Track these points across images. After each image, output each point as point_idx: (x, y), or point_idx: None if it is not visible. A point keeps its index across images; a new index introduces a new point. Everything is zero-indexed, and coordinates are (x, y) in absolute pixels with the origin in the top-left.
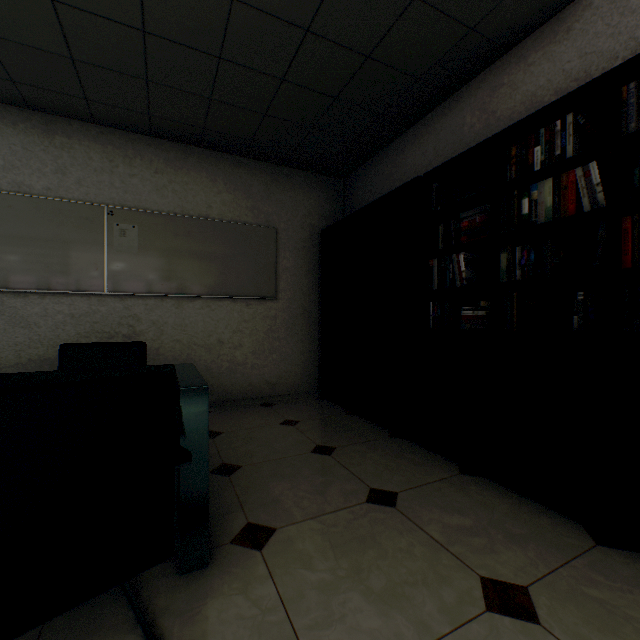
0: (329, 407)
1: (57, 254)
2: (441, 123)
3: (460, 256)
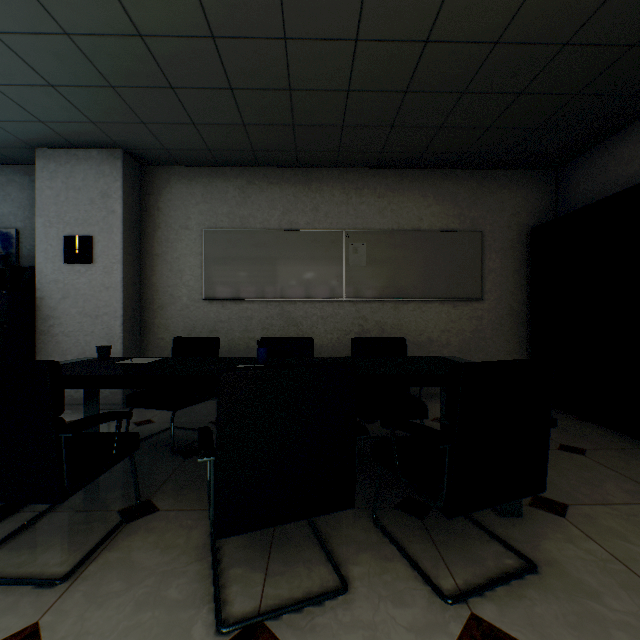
0: None
1: (313, 271)
2: None
3: None
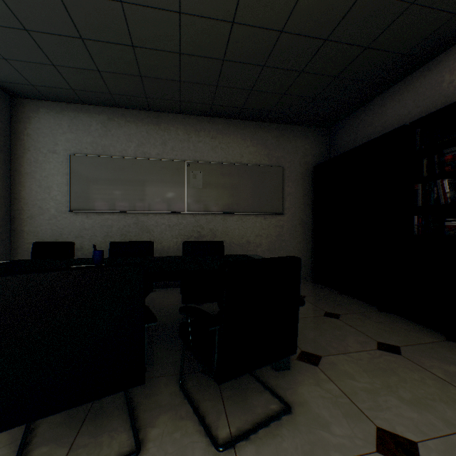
0: (323, 288)
1: (162, 191)
2: (420, 82)
3: (444, 181)
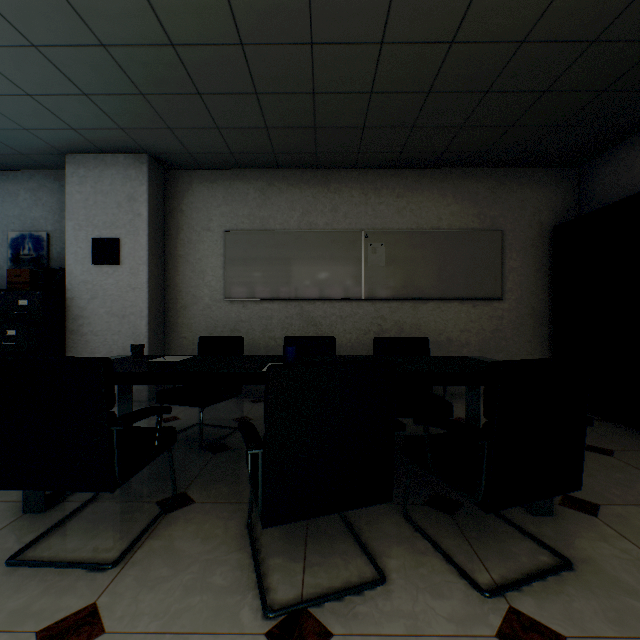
0: None
1: (332, 271)
2: None
3: None
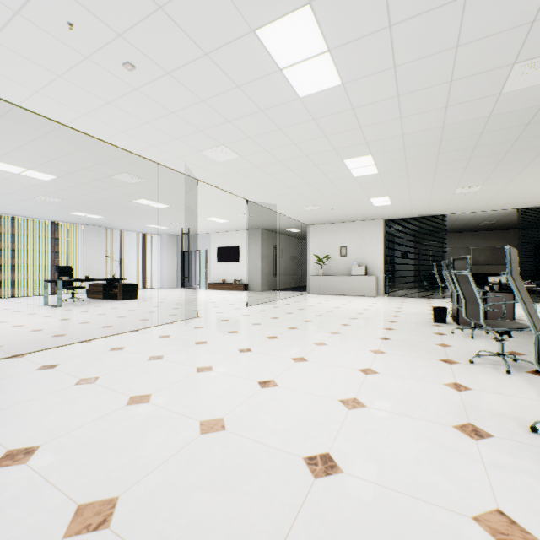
0: None
1: None
2: None
3: None
